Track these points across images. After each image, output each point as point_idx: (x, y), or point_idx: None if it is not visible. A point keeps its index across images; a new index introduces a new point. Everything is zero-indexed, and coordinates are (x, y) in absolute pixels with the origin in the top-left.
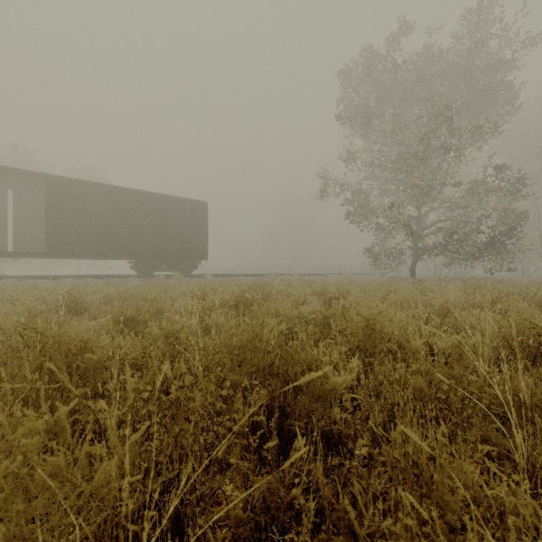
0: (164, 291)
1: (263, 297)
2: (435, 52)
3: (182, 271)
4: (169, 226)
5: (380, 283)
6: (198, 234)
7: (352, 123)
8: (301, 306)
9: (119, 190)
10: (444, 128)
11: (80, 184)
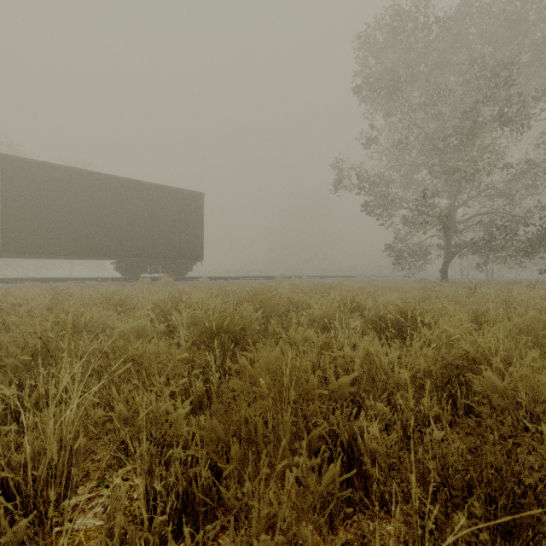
0: (122, 303)
1: (266, 315)
2: (478, 4)
3: (174, 273)
4: (158, 220)
5: (417, 288)
6: (192, 230)
7: (376, 94)
8: (327, 330)
9: (96, 177)
10: (500, 89)
11: (47, 167)
